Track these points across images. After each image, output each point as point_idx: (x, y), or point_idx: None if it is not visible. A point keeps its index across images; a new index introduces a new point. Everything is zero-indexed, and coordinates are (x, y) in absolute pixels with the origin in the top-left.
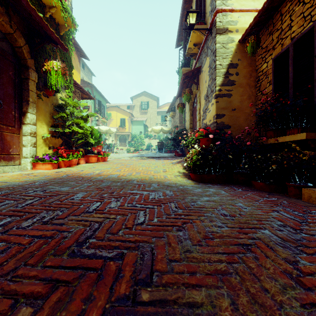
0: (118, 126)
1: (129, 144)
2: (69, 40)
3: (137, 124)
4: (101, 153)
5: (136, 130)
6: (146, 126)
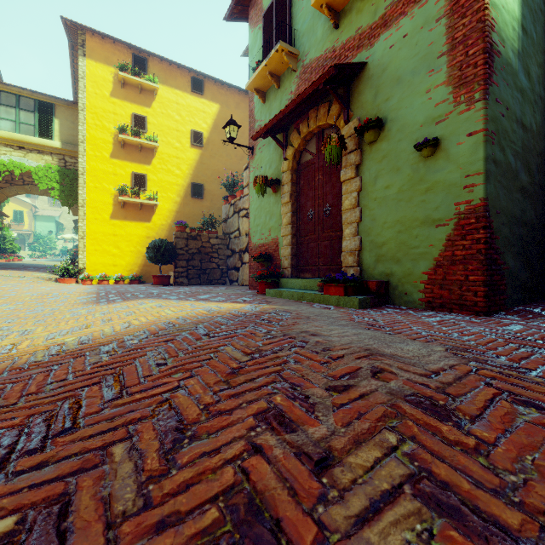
0: (10, 220)
1: (30, 247)
2: (5, 205)
3: (44, 220)
4: (20, 257)
5: (42, 228)
6: (60, 223)
